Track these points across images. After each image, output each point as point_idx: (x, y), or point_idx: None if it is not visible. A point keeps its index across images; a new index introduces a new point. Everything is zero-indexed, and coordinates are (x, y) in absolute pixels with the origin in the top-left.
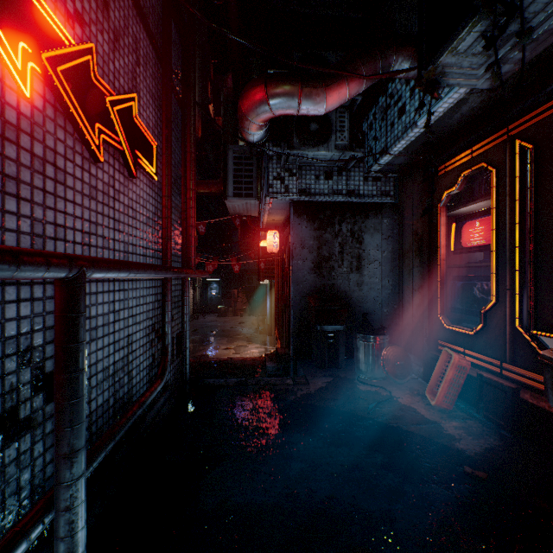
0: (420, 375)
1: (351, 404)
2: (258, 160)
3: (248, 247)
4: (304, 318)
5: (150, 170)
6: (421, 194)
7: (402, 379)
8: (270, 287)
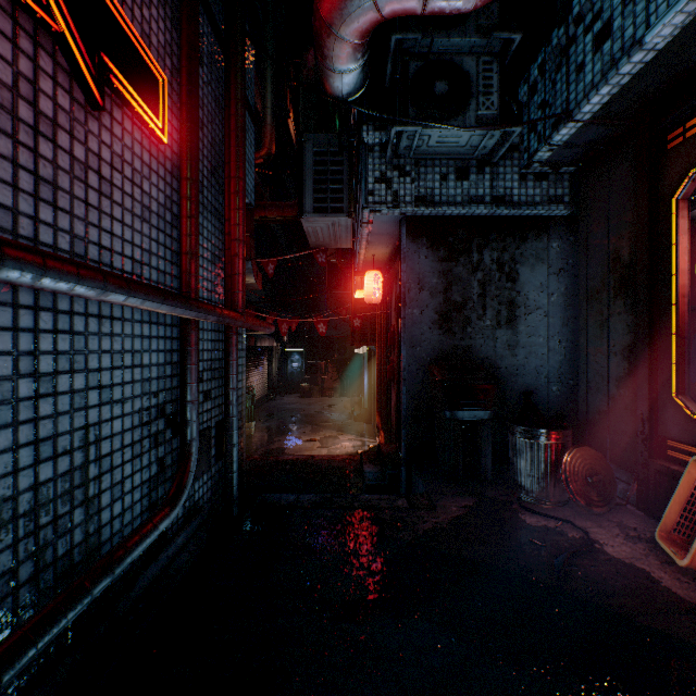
0: (629, 499)
1: (518, 555)
2: (351, 155)
3: (339, 305)
4: (423, 399)
5: (149, 118)
6: (627, 190)
7: (600, 507)
8: (368, 358)
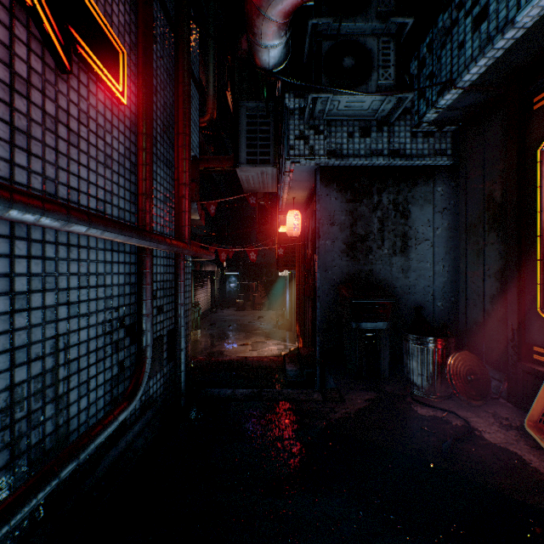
0: (501, 394)
1: (412, 441)
2: (276, 118)
3: (266, 238)
4: (333, 312)
5: (110, 83)
6: (499, 144)
7: (478, 400)
8: (289, 280)
